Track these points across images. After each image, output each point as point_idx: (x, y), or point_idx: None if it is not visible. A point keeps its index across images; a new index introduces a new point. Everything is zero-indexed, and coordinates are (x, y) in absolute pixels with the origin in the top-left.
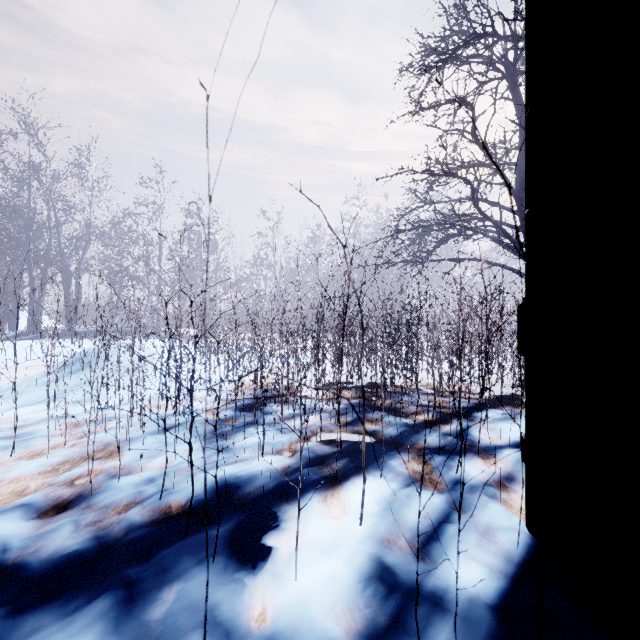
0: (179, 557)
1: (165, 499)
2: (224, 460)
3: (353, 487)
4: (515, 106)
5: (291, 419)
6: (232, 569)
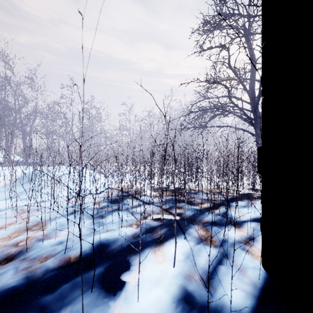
0: (72, 289)
1: (67, 253)
2: (101, 230)
3: (169, 245)
4: (249, 50)
5: (137, 207)
6: (102, 296)
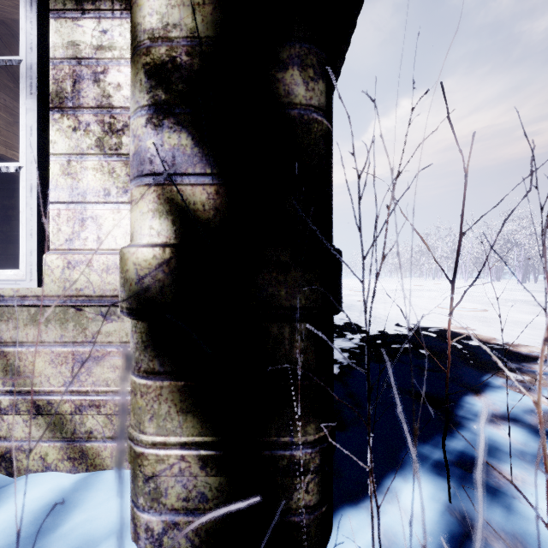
0: None
1: None
2: None
3: None
4: None
5: None
6: None
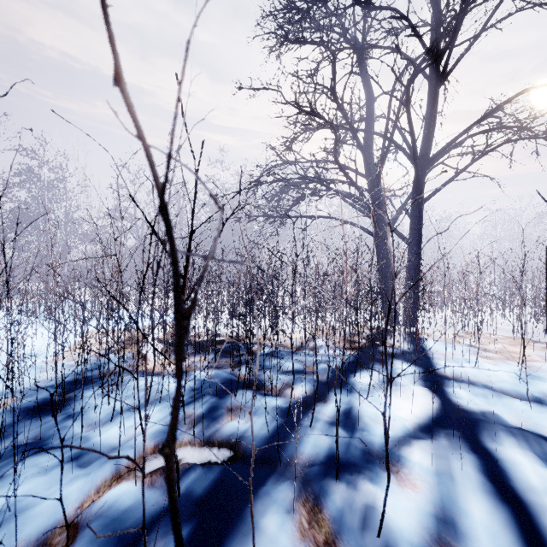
0: None
1: None
2: None
3: None
4: (363, 80)
5: (108, 426)
6: None
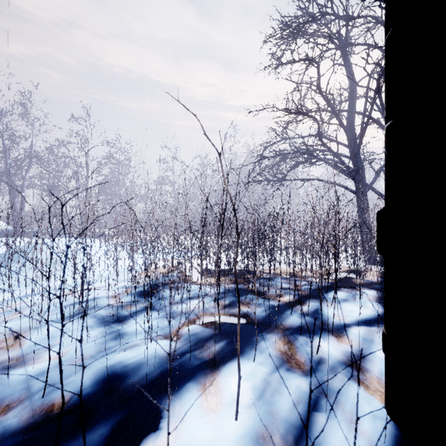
0: None
1: (49, 397)
2: (116, 347)
3: (229, 373)
4: (346, 69)
5: (180, 304)
6: None
